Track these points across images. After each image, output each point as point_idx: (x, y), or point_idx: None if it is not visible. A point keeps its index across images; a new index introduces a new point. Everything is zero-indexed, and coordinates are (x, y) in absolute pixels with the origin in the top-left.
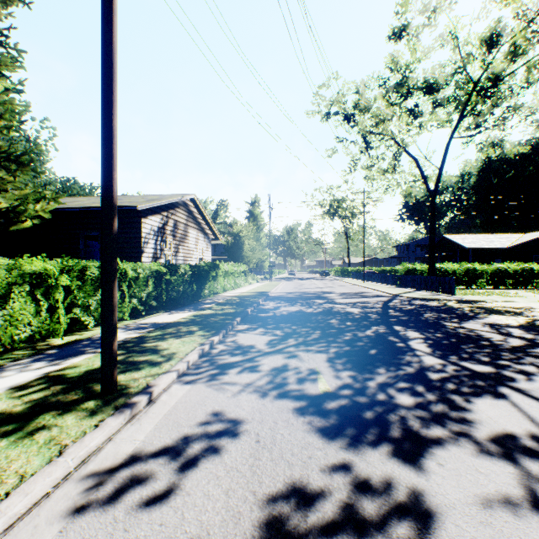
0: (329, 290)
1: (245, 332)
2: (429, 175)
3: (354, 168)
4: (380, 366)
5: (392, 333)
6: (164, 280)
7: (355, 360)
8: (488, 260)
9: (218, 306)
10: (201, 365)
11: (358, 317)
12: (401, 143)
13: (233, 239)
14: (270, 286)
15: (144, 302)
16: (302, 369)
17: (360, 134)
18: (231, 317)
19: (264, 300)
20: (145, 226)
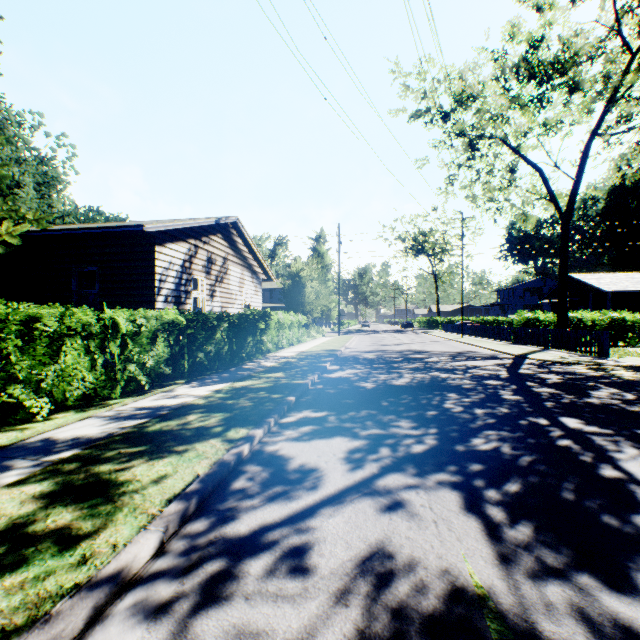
0: (420, 348)
1: (300, 428)
2: (556, 191)
3: (452, 184)
4: (627, 562)
5: (572, 438)
6: (185, 336)
7: (549, 531)
8: (631, 307)
9: (265, 373)
10: (193, 535)
11: (485, 398)
12: (517, 149)
13: (292, 281)
14: (340, 342)
15: (149, 370)
16: (431, 566)
17: (462, 135)
18: (279, 396)
19: (332, 363)
20: (161, 257)
